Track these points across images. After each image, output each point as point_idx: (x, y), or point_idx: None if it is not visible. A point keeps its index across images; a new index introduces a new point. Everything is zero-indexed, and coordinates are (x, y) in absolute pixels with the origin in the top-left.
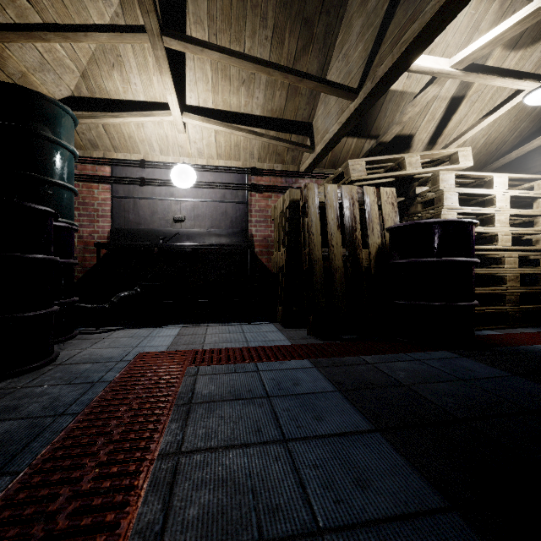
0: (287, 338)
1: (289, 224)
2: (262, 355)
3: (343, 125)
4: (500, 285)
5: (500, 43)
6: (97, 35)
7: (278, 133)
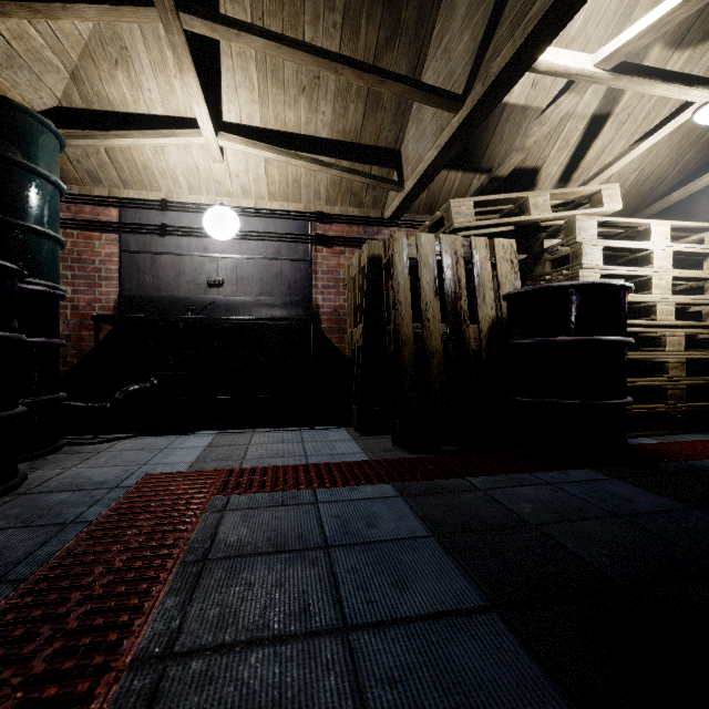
0: (364, 450)
1: (368, 289)
2: (325, 477)
3: (443, 149)
4: (658, 374)
5: (666, 28)
6: (81, 7)
7: (353, 163)
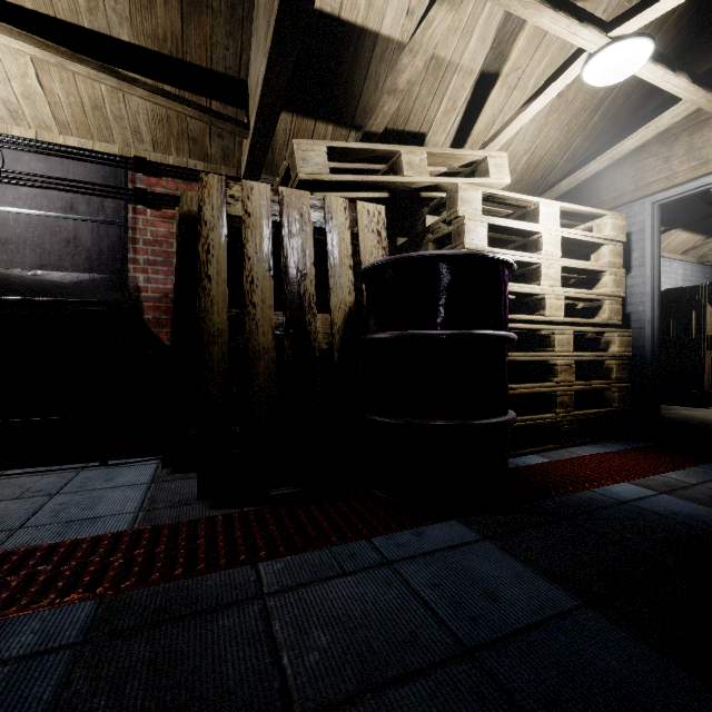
0: (141, 507)
1: (180, 261)
2: None
3: (272, 57)
4: (548, 379)
5: None
6: None
7: (182, 92)
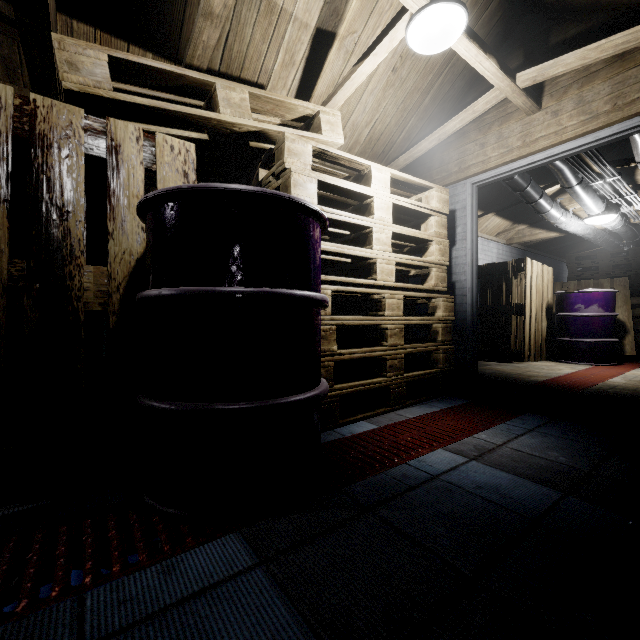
0: None
1: None
2: None
3: None
4: (380, 343)
5: None
6: None
7: None
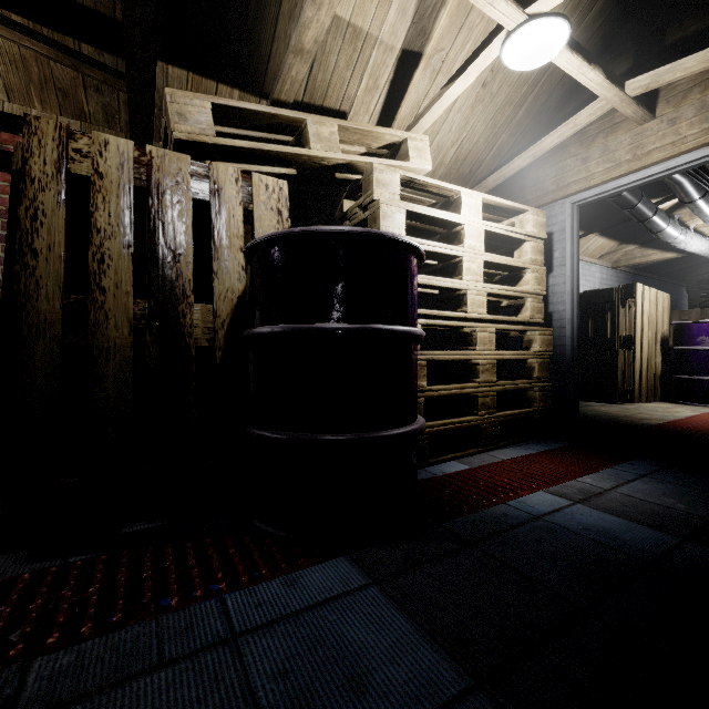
0: None
1: (13, 233)
2: None
3: None
4: (470, 379)
5: None
6: None
7: (38, 26)
